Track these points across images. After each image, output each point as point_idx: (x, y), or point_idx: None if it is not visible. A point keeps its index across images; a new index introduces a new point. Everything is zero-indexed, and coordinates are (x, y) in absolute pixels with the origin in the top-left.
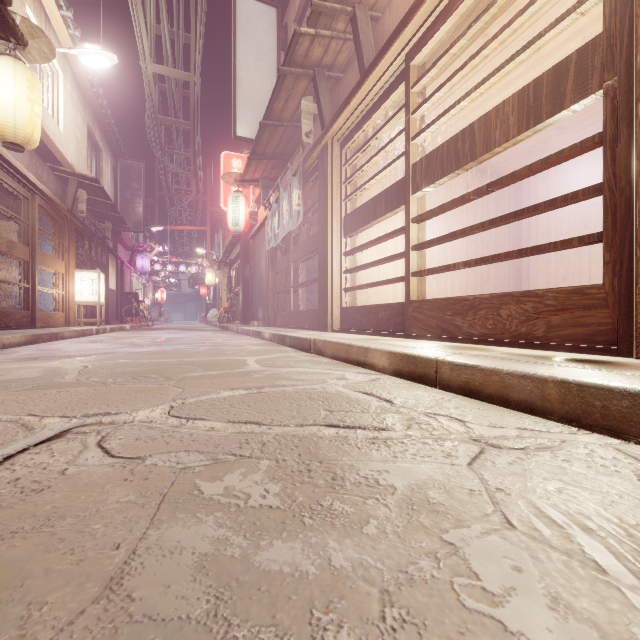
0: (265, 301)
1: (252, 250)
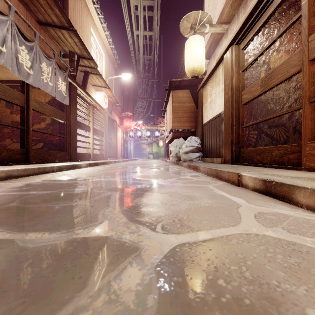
0: None
1: None
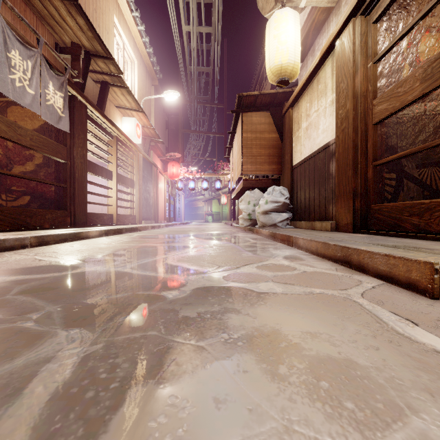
0: None
1: None
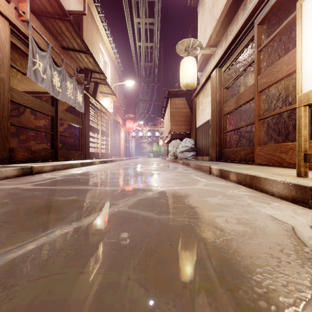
0: None
1: None
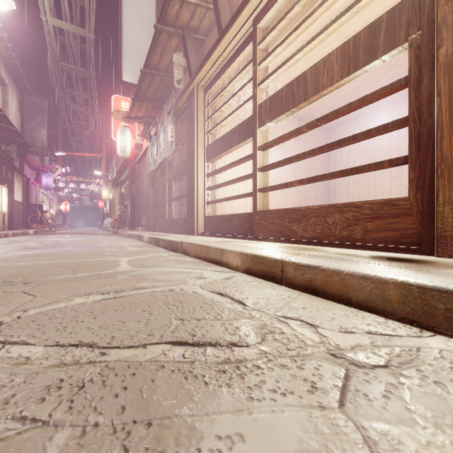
0: (147, 212)
1: (137, 172)
